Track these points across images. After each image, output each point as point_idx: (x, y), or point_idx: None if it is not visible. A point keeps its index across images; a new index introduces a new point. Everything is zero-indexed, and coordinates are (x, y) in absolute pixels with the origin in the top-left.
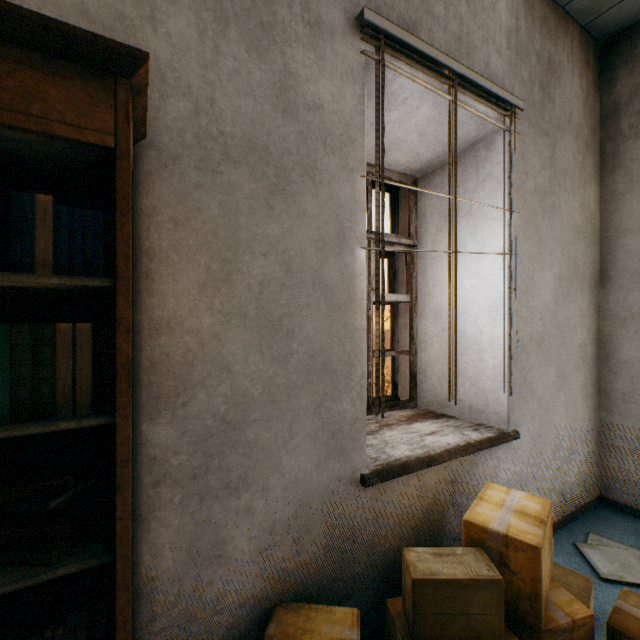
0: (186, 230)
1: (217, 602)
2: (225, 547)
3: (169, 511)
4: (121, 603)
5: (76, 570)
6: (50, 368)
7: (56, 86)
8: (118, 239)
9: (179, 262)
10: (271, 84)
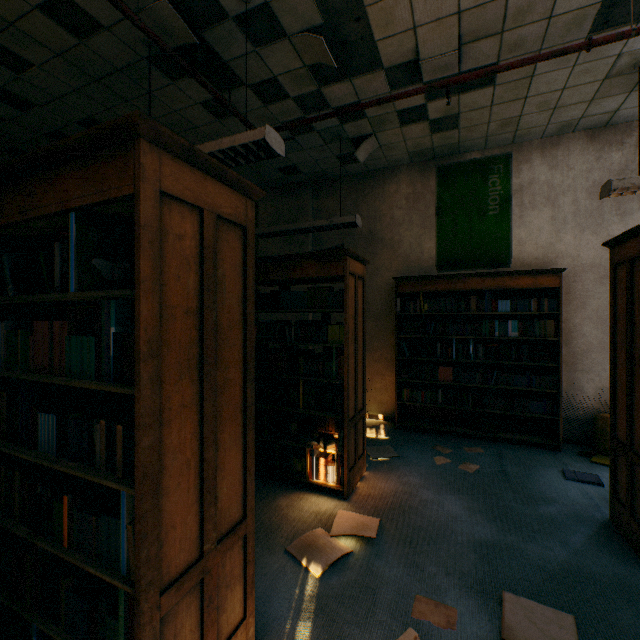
0: (569, 295)
1: (579, 403)
2: (582, 388)
3: (564, 372)
4: (560, 375)
5: (551, 365)
6: (545, 329)
7: (548, 279)
8: (559, 304)
9: (567, 304)
10: (601, 242)
